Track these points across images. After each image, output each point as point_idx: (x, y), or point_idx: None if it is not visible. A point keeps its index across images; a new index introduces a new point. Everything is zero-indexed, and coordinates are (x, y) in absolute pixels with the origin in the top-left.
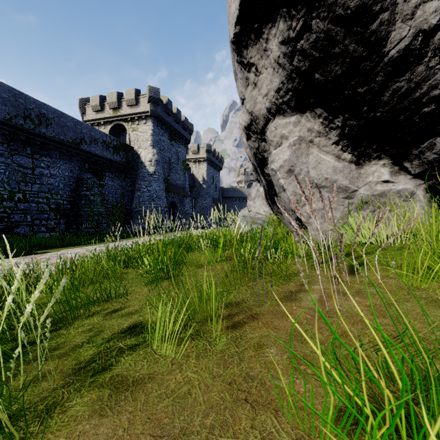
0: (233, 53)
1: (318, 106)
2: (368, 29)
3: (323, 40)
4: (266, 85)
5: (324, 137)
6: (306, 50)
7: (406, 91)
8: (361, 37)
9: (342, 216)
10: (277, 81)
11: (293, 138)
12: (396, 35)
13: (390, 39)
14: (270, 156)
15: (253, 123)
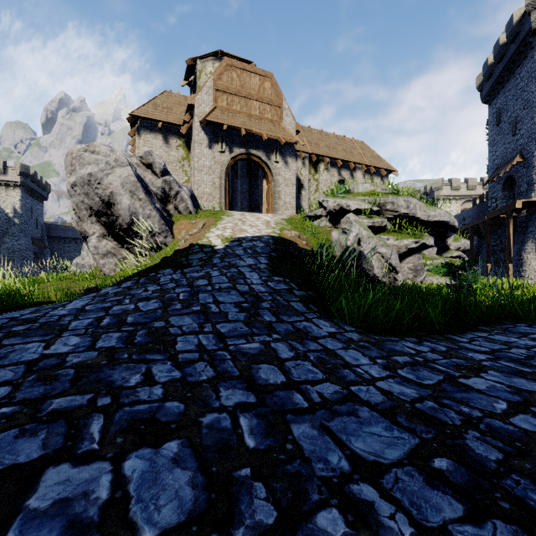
0: (69, 192)
1: (104, 227)
2: (112, 216)
3: (102, 213)
4: (85, 212)
5: (108, 237)
6: (98, 212)
7: (124, 233)
8: (111, 217)
9: (115, 264)
10: (89, 214)
11: (97, 235)
12: (119, 220)
13: (118, 221)
14: (88, 239)
15: (80, 222)
